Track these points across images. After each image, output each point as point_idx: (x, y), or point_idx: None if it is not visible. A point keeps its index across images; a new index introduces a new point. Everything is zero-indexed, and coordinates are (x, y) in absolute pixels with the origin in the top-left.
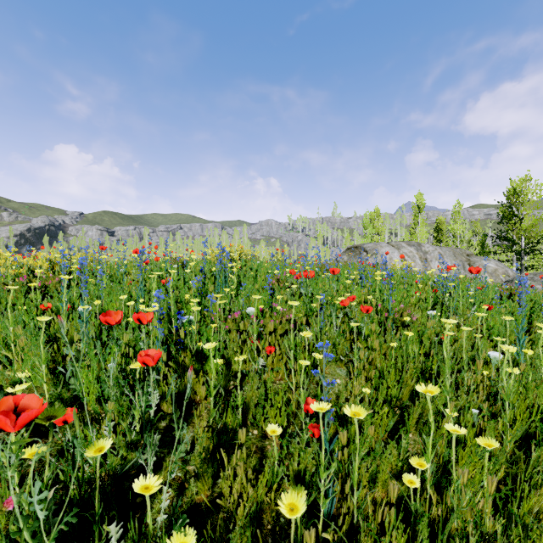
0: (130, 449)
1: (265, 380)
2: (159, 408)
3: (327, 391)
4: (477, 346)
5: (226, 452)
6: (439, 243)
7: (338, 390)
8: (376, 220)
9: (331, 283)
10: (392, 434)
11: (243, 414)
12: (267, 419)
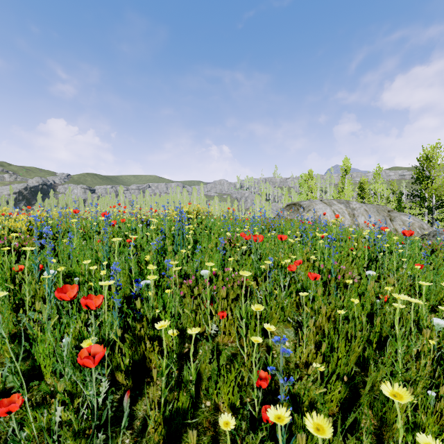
0: (78, 437)
1: (217, 342)
2: (114, 378)
3: (284, 389)
4: (420, 313)
5: (179, 432)
6: (363, 199)
7: None
8: (310, 180)
9: (276, 241)
10: (343, 408)
11: (196, 384)
12: (220, 387)
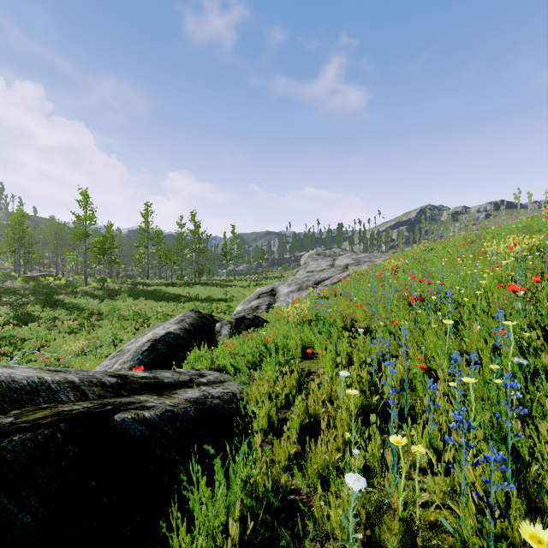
0: None
1: None
2: None
3: None
4: None
5: None
6: None
7: None
8: None
9: None
10: None
11: None
12: None
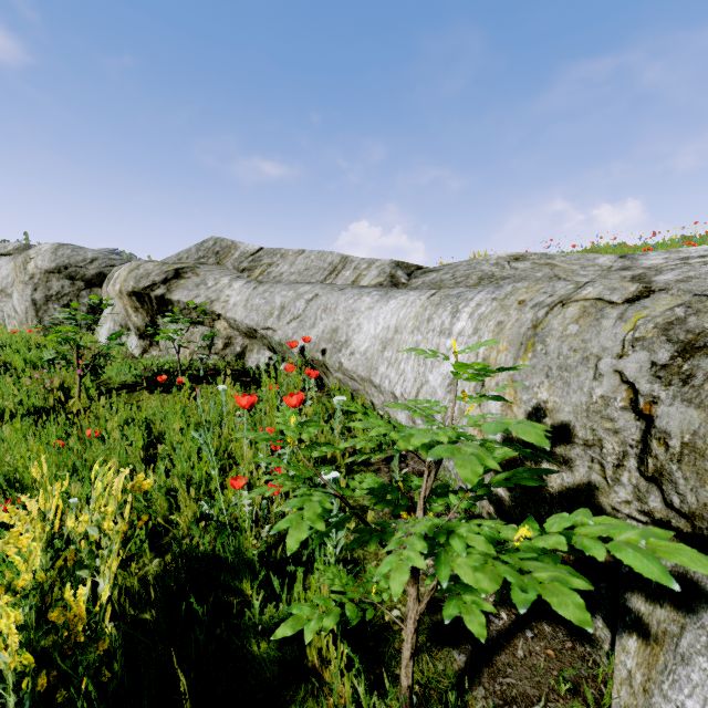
0: None
1: None
2: None
3: None
4: None
5: None
6: None
7: None
8: None
9: None
10: None
11: None
12: None
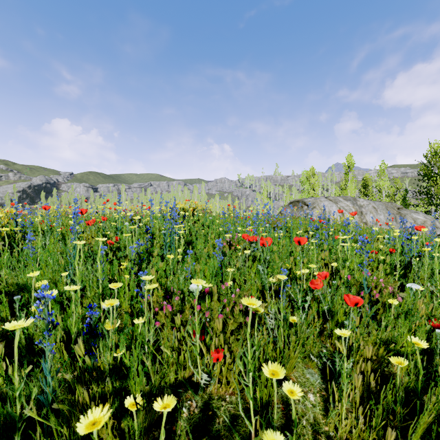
0: None
1: (210, 394)
2: None
3: None
4: None
5: None
6: (366, 197)
7: (313, 418)
8: (311, 177)
9: (284, 243)
10: None
11: None
12: None
